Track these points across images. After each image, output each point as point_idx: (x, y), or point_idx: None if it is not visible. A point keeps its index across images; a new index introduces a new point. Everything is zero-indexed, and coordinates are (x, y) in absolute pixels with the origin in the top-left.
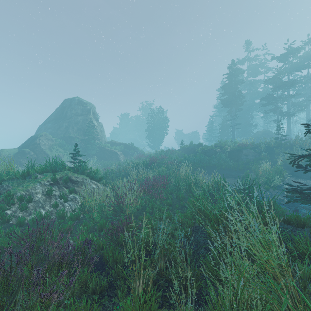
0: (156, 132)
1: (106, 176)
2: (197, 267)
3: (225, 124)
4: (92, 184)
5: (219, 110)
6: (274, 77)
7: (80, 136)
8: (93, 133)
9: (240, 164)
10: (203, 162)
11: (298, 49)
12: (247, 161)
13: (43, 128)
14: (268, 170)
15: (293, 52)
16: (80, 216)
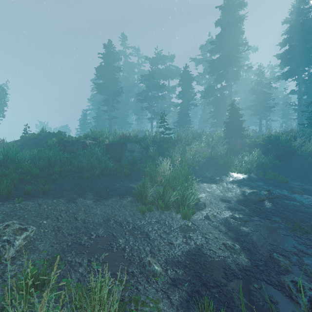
0: None
1: None
2: None
3: (101, 117)
4: None
5: (94, 102)
6: (149, 74)
7: None
8: None
9: (125, 166)
10: (55, 164)
11: (165, 57)
12: (134, 160)
13: None
14: (174, 174)
15: (162, 59)
16: None
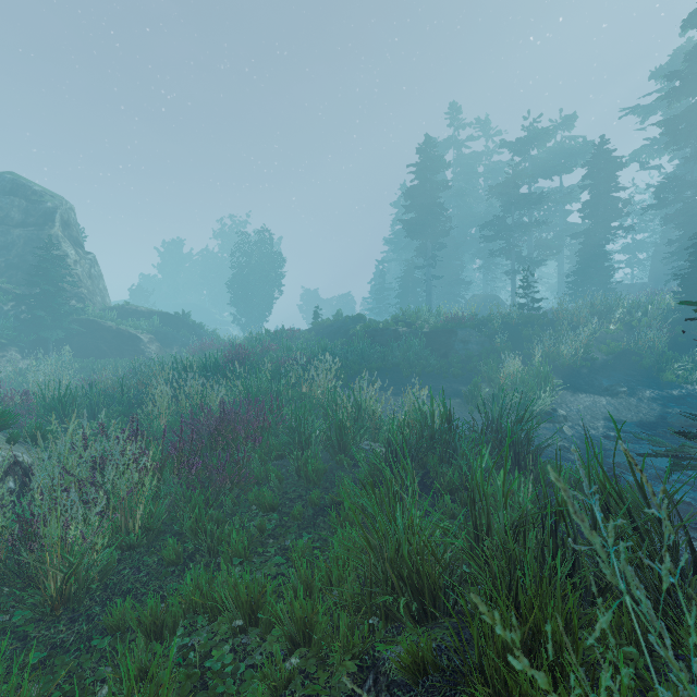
0: (254, 290)
1: (65, 406)
2: None
3: (411, 276)
4: None
5: (397, 248)
6: (507, 182)
7: (17, 287)
8: (57, 279)
9: (454, 364)
10: (369, 359)
11: (548, 132)
12: (468, 356)
13: None
14: (522, 376)
15: (539, 138)
16: None
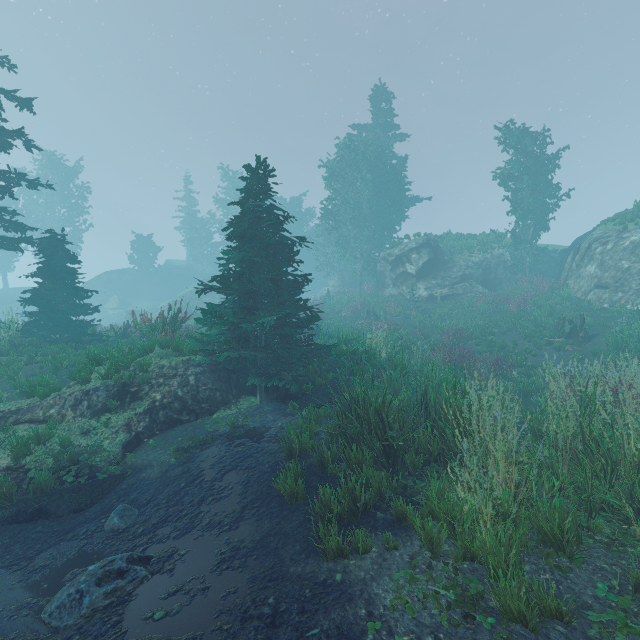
0: None
1: None
2: None
3: None
4: None
5: None
6: None
7: None
8: None
9: None
10: None
11: None
12: None
13: None
14: None
15: None
16: None
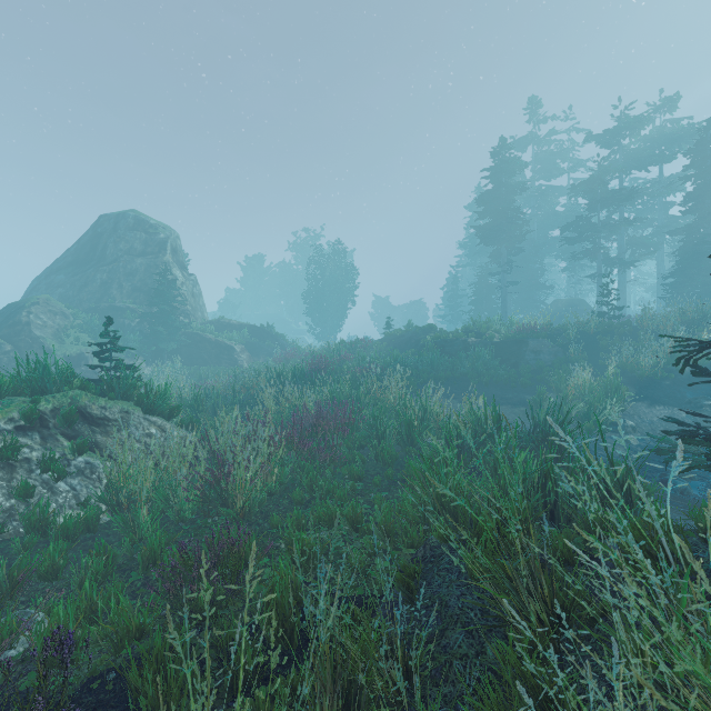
0: (329, 301)
1: (197, 404)
2: (445, 703)
3: (486, 283)
4: (148, 426)
5: (471, 253)
6: (592, 179)
7: (140, 307)
8: (171, 300)
9: (524, 374)
10: (438, 369)
11: (641, 120)
12: (539, 366)
13: (44, 284)
14: (590, 387)
15: (632, 127)
16: (104, 519)
